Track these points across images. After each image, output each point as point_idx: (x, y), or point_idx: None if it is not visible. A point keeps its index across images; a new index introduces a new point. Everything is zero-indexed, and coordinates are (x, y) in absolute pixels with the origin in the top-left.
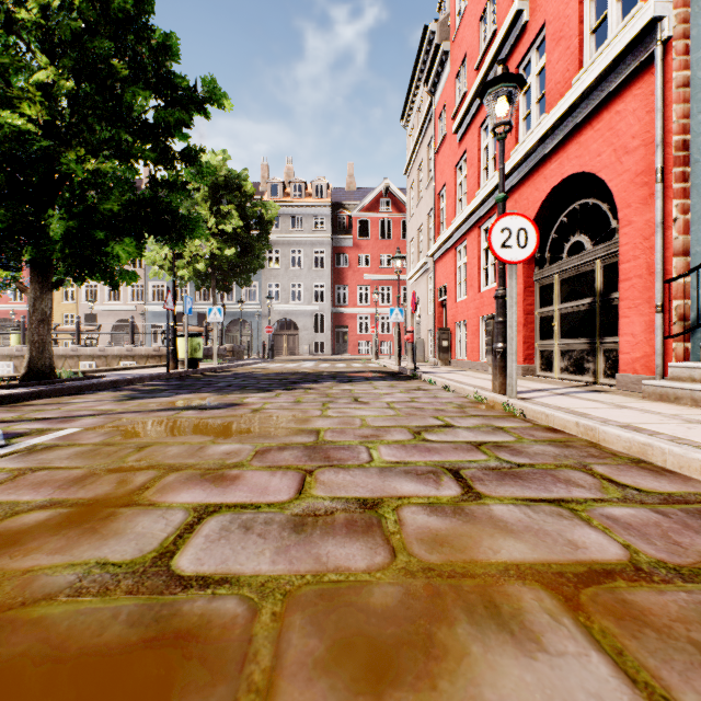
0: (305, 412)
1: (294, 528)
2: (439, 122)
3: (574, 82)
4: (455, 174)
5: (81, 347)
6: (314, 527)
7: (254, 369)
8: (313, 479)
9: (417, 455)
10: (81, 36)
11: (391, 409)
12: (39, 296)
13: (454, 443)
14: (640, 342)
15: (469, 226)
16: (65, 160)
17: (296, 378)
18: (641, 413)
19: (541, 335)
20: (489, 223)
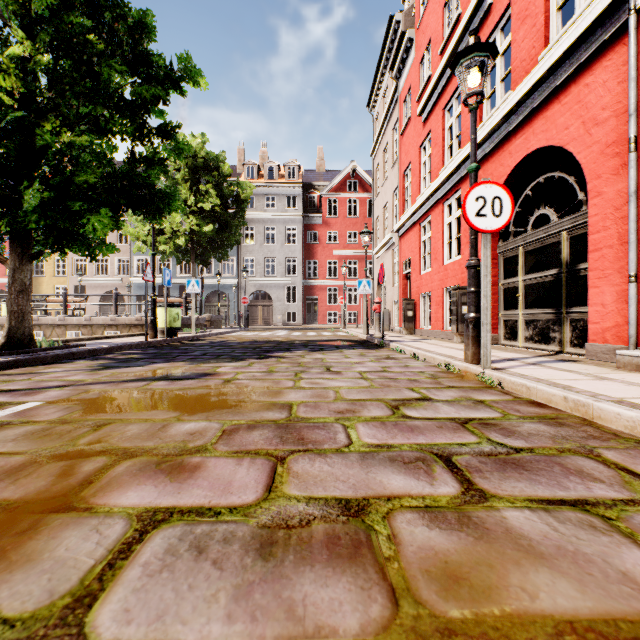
0: (277, 383)
1: (260, 550)
2: (404, 105)
3: (540, 58)
4: (419, 154)
5: (68, 317)
6: (286, 548)
7: (230, 338)
8: (285, 469)
9: (400, 435)
10: (58, 11)
11: (364, 379)
12: (19, 267)
13: (436, 420)
14: (610, 312)
15: (433, 202)
16: (40, 132)
17: (269, 346)
18: (626, 385)
19: (505, 305)
20: (453, 199)
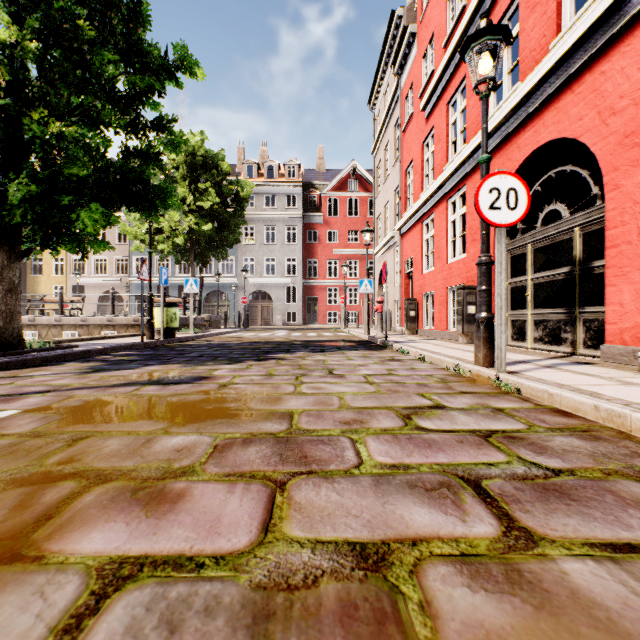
0: (276, 388)
1: (252, 628)
2: (406, 102)
3: (552, 47)
4: (422, 151)
5: (64, 317)
6: (287, 624)
7: (229, 338)
8: (286, 499)
9: (417, 452)
10: None
11: (370, 383)
12: (7, 265)
13: (455, 432)
14: (629, 311)
15: (437, 199)
16: (26, 122)
17: (269, 347)
18: None
19: (513, 305)
20: (457, 196)
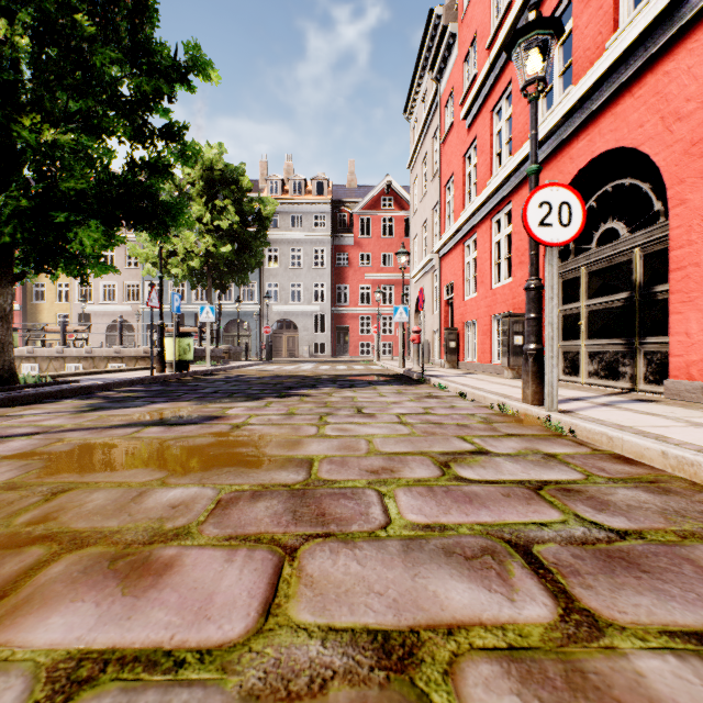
0: (296, 429)
1: None
2: (446, 110)
3: (609, 45)
4: (463, 164)
5: (67, 348)
6: None
7: (249, 372)
8: (295, 570)
9: (455, 509)
10: None
11: (403, 424)
12: None
13: (500, 483)
14: (697, 342)
15: (479, 217)
16: (16, 128)
17: (292, 382)
18: None
19: (565, 335)
20: (502, 214)
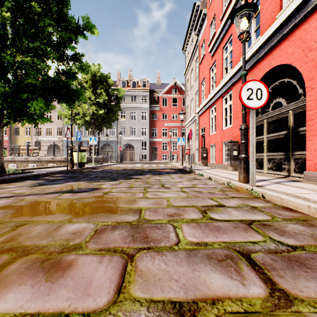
0: (133, 194)
1: None
2: (201, 48)
3: (277, 17)
4: (209, 73)
5: (29, 157)
6: None
7: (112, 167)
8: (133, 267)
9: (211, 234)
10: None
11: (183, 192)
12: None
13: (231, 221)
14: None
15: (217, 97)
16: (4, 55)
17: (131, 172)
18: None
19: (256, 151)
20: (227, 95)
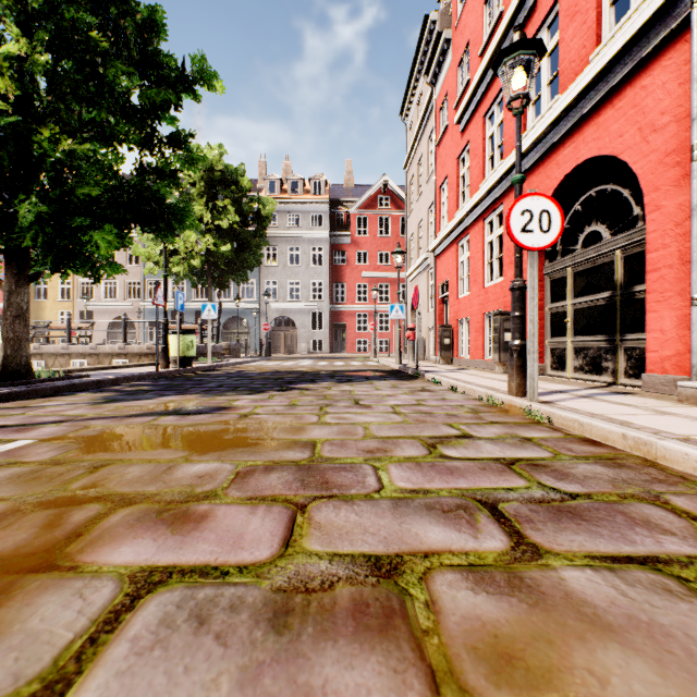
0: (299, 418)
1: (272, 620)
2: (440, 113)
3: (592, 58)
4: (457, 166)
5: (72, 345)
6: (305, 617)
7: (250, 368)
8: (306, 519)
9: (438, 479)
10: (57, 6)
11: (397, 414)
12: (15, 289)
13: (479, 460)
14: (670, 339)
15: (472, 219)
16: (37, 139)
17: (292, 377)
18: (691, 421)
19: (552, 332)
20: (494, 216)
